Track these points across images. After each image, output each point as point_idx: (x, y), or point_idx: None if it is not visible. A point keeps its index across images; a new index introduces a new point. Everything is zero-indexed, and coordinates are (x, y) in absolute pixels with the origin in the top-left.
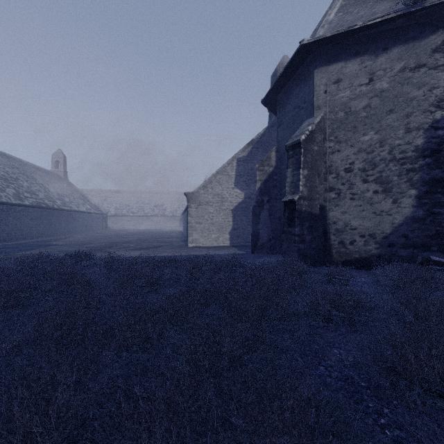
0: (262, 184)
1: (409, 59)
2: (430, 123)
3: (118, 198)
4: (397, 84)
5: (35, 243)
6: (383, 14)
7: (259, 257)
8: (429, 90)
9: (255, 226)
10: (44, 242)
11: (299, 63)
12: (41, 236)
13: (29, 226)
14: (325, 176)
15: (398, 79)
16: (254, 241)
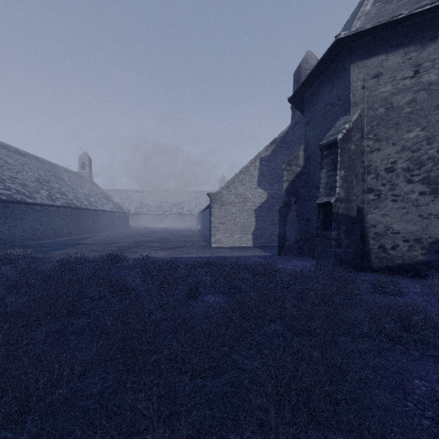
0: (289, 184)
1: None
2: None
3: (138, 197)
4: None
5: (66, 241)
6: (432, 1)
7: (288, 260)
8: None
9: (282, 227)
10: (74, 241)
11: (332, 58)
12: (70, 234)
13: (60, 225)
14: (363, 176)
15: None
16: (280, 243)
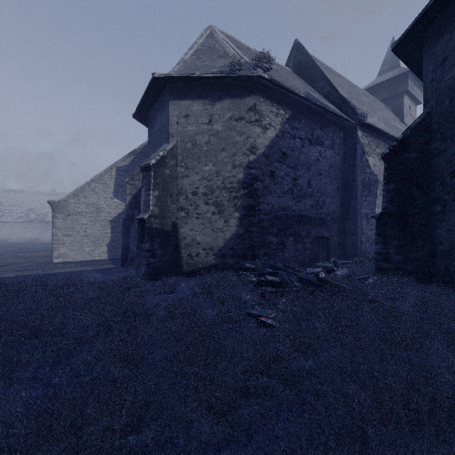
0: (133, 198)
1: (235, 111)
2: (247, 163)
3: None
4: (227, 129)
5: None
6: (215, 71)
7: (125, 271)
8: (246, 138)
9: (126, 239)
10: None
11: (159, 90)
12: None
13: None
14: (177, 197)
15: (228, 125)
16: (124, 255)
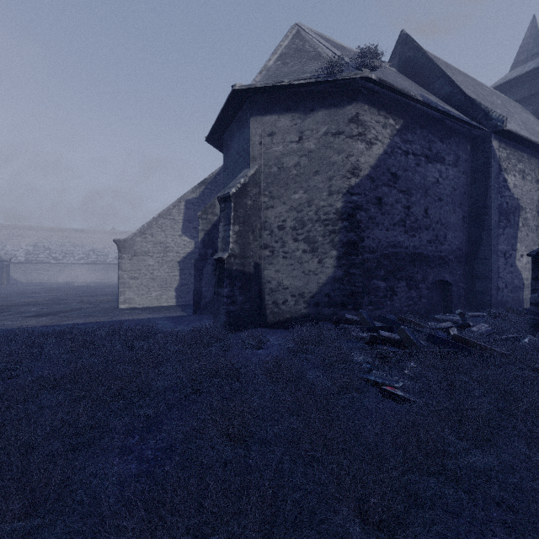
0: (206, 234)
1: (331, 124)
2: (347, 189)
3: (31, 238)
4: (322, 147)
5: None
6: (307, 77)
7: (198, 320)
8: (346, 157)
9: (198, 283)
10: None
11: (237, 106)
12: None
13: None
14: (260, 232)
15: (323, 142)
16: (196, 301)
